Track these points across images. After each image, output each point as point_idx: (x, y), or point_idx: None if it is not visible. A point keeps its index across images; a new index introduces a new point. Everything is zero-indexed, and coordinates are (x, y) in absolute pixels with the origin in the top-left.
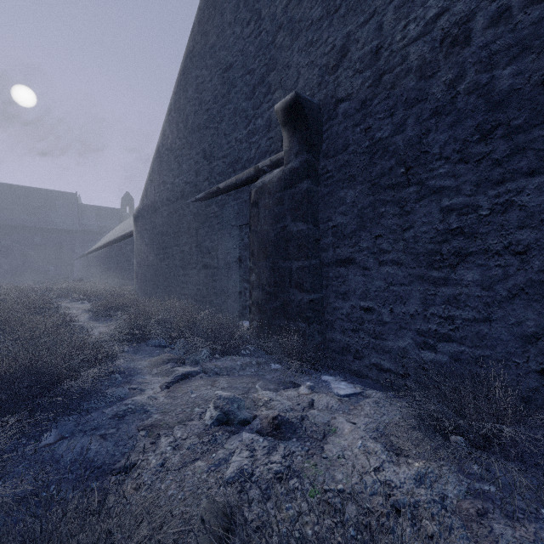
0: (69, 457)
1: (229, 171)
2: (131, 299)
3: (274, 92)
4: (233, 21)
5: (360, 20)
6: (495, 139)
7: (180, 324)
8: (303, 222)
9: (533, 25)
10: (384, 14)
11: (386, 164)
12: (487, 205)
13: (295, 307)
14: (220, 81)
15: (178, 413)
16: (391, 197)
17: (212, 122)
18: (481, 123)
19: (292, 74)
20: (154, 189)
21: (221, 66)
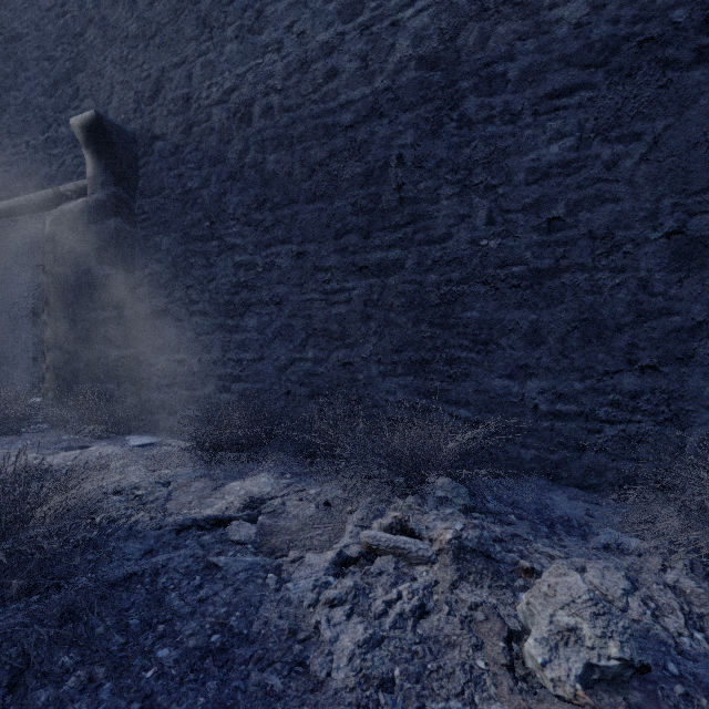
0: None
1: (16, 186)
2: None
3: (83, 99)
4: None
5: (174, 61)
6: (266, 210)
7: None
8: (111, 265)
9: (285, 128)
10: (194, 66)
11: (196, 215)
12: (261, 263)
13: (102, 366)
14: (1, 51)
15: None
16: (199, 249)
17: None
18: (258, 195)
19: (106, 86)
20: None
21: (2, 31)
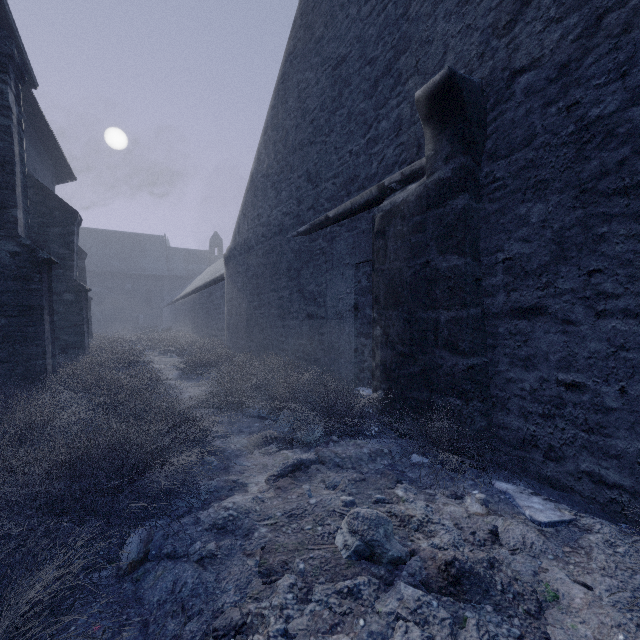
0: (155, 596)
1: (340, 194)
2: (222, 354)
3: (406, 81)
4: (346, 1)
5: None
6: None
7: (283, 390)
8: (458, 254)
9: None
10: None
11: (611, 156)
12: None
13: (444, 375)
14: (329, 81)
15: (295, 531)
16: (622, 208)
17: (318, 136)
18: None
19: (435, 50)
20: (247, 225)
21: (330, 63)
